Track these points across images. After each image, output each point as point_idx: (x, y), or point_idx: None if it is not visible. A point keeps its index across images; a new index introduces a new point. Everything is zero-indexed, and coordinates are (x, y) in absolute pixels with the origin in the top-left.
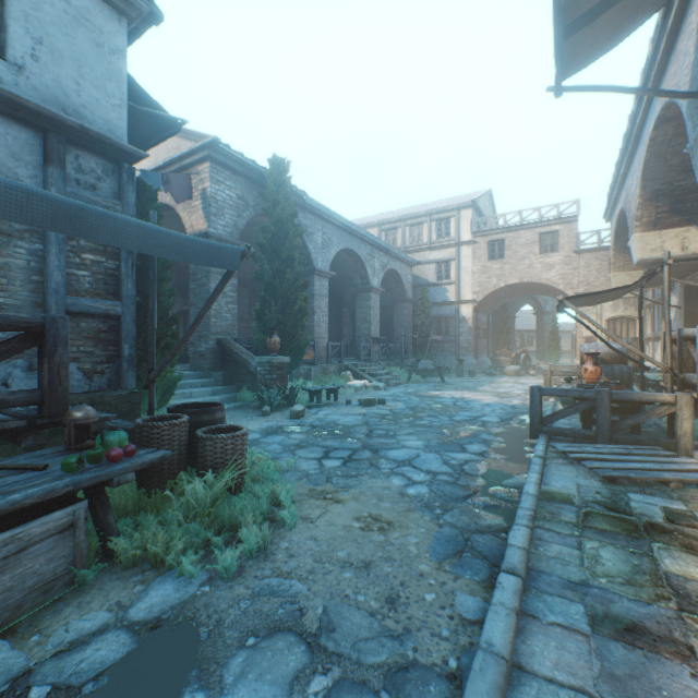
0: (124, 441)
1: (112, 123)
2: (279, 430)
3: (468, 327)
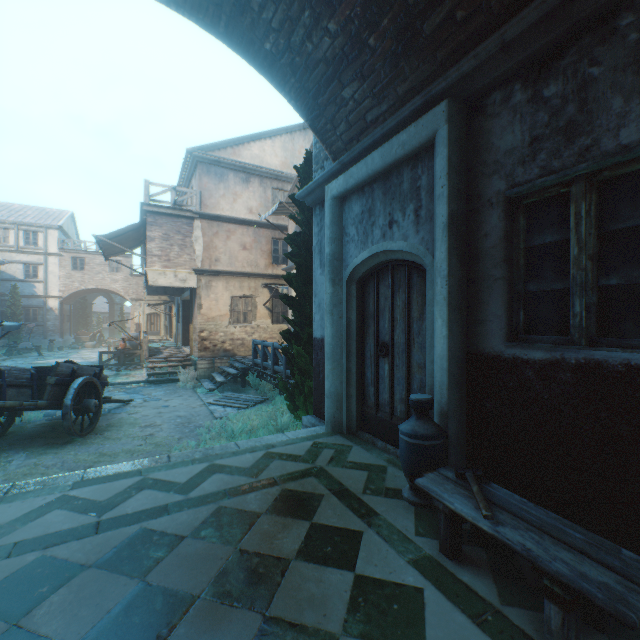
0: None
1: None
2: None
3: (56, 315)
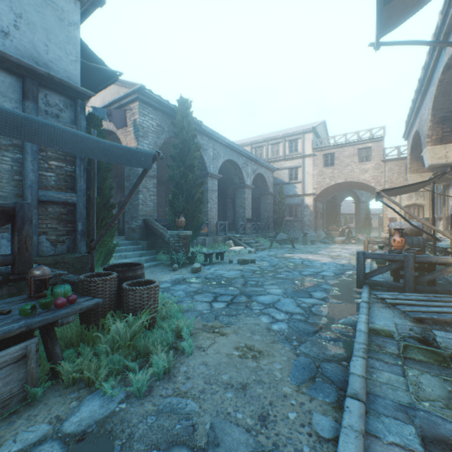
0: (68, 292)
1: (70, 73)
2: (183, 281)
3: (310, 211)
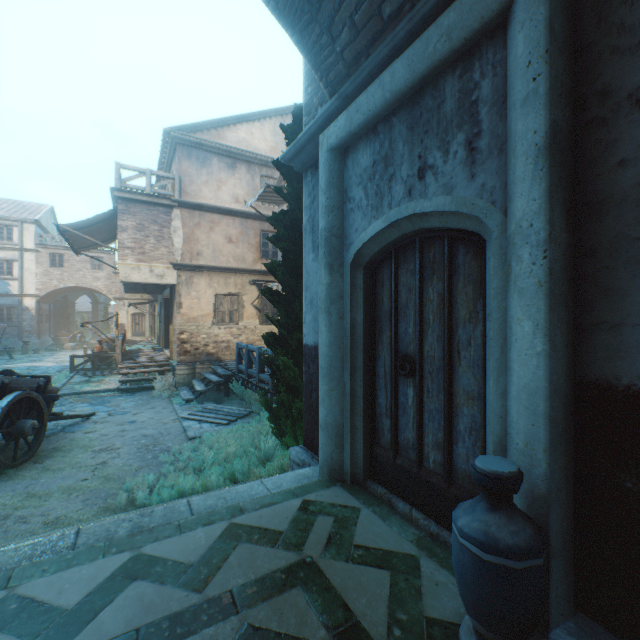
0: None
1: None
2: None
3: (33, 315)
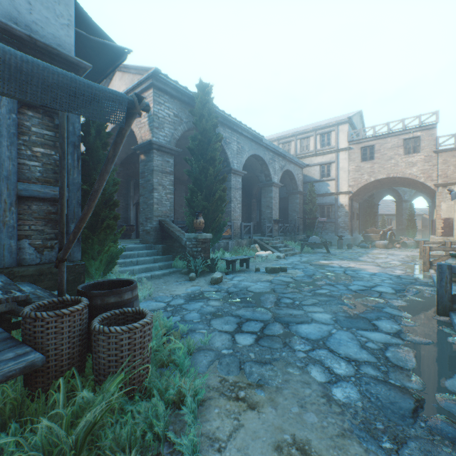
0: None
1: (61, 39)
2: (200, 295)
3: (345, 212)
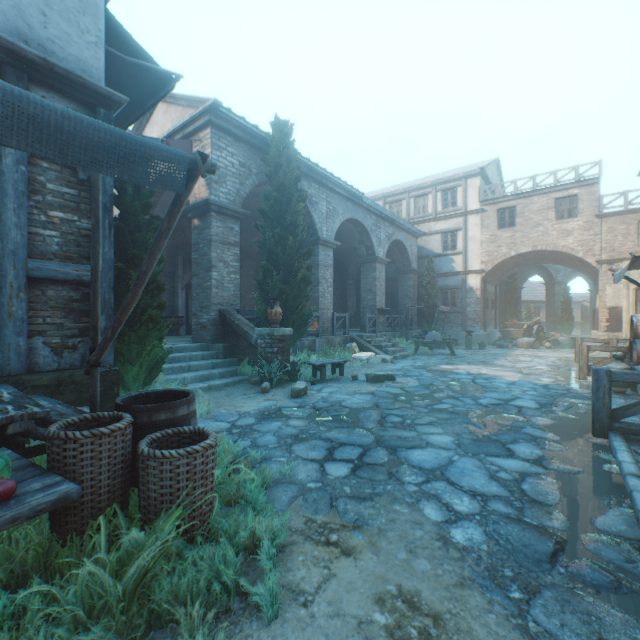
0: None
1: (87, 63)
2: (277, 413)
3: (476, 298)
